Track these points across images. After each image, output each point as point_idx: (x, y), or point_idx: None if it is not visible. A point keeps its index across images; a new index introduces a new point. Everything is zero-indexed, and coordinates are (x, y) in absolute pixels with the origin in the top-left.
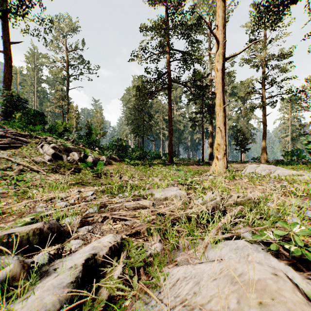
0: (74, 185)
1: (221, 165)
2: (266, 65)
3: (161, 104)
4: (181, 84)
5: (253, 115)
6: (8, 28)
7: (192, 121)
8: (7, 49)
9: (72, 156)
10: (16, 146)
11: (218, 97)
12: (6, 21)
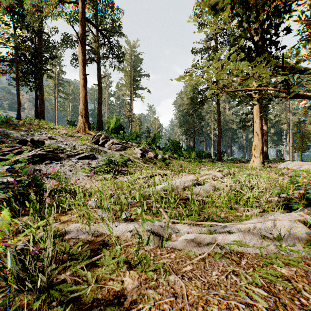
0: (158, 169)
1: (258, 162)
2: None
3: (212, 105)
4: None
5: None
6: (99, 68)
7: (242, 122)
8: (99, 83)
9: (149, 154)
10: (124, 149)
11: (255, 108)
12: (99, 64)
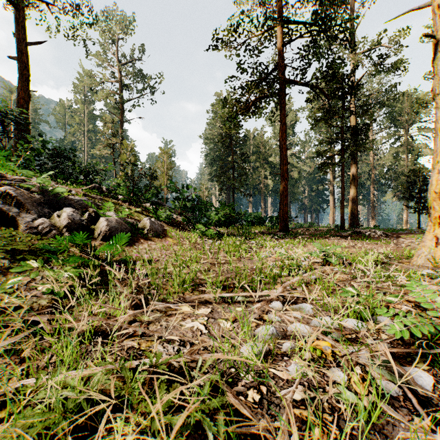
0: None
1: None
2: None
3: (262, 139)
4: (304, 85)
5: (426, 149)
6: (22, 20)
7: (322, 156)
8: (21, 53)
9: (54, 217)
10: None
11: None
12: (19, 9)
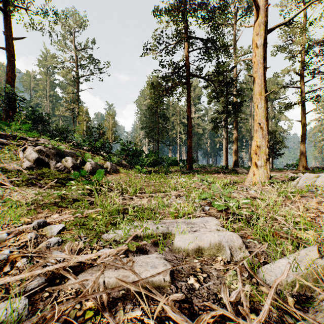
0: (44, 209)
1: (262, 175)
2: (306, 52)
3: (178, 106)
4: (202, 78)
5: (283, 116)
6: (10, 23)
7: (214, 122)
8: (9, 46)
9: (64, 162)
10: None
11: (258, 82)
12: (8, 15)
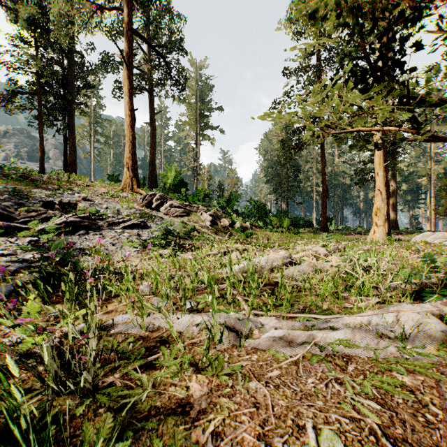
0: (236, 243)
1: (381, 233)
2: None
3: (314, 151)
4: None
5: None
6: (152, 100)
7: (359, 174)
8: (152, 121)
9: (223, 222)
10: (187, 214)
11: (377, 154)
12: (151, 94)
